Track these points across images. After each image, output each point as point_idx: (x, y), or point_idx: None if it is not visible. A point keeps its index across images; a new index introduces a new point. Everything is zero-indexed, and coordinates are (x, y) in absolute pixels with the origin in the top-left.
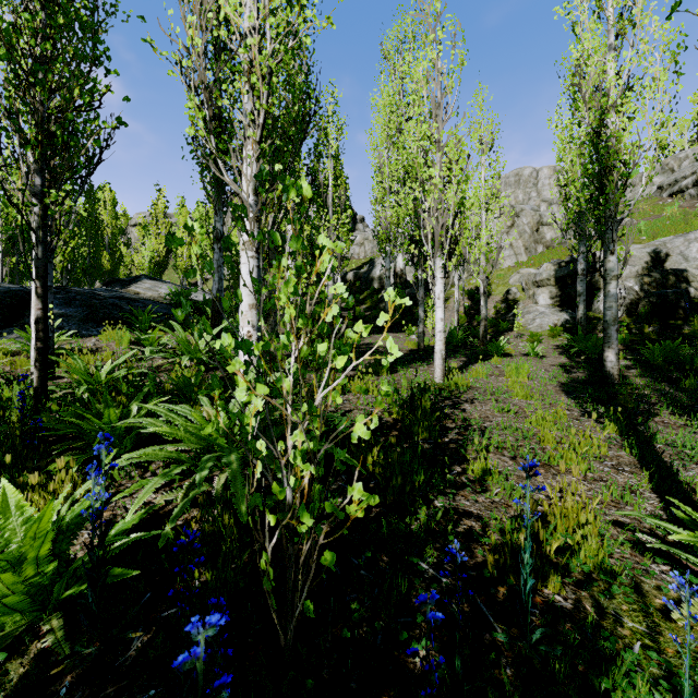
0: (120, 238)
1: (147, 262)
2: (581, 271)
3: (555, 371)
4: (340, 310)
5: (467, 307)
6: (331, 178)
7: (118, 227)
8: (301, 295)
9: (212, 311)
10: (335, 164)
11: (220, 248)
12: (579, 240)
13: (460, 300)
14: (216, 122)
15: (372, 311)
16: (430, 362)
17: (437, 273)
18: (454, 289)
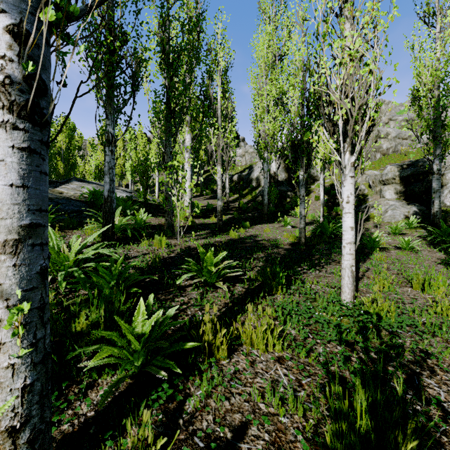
0: (77, 153)
1: (93, 169)
2: (437, 170)
3: (449, 272)
4: (228, 203)
5: (325, 200)
6: (219, 92)
7: (73, 145)
8: (200, 191)
9: (103, 211)
10: (223, 79)
11: (111, 150)
12: (435, 144)
13: (319, 195)
14: (103, 23)
15: (252, 203)
16: (317, 262)
17: (346, 170)
18: (313, 186)
